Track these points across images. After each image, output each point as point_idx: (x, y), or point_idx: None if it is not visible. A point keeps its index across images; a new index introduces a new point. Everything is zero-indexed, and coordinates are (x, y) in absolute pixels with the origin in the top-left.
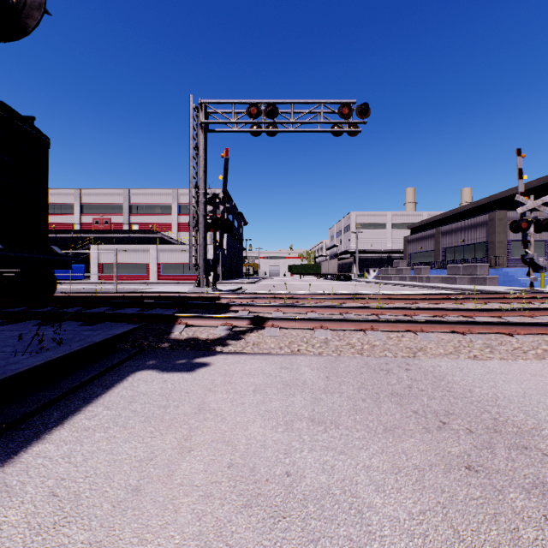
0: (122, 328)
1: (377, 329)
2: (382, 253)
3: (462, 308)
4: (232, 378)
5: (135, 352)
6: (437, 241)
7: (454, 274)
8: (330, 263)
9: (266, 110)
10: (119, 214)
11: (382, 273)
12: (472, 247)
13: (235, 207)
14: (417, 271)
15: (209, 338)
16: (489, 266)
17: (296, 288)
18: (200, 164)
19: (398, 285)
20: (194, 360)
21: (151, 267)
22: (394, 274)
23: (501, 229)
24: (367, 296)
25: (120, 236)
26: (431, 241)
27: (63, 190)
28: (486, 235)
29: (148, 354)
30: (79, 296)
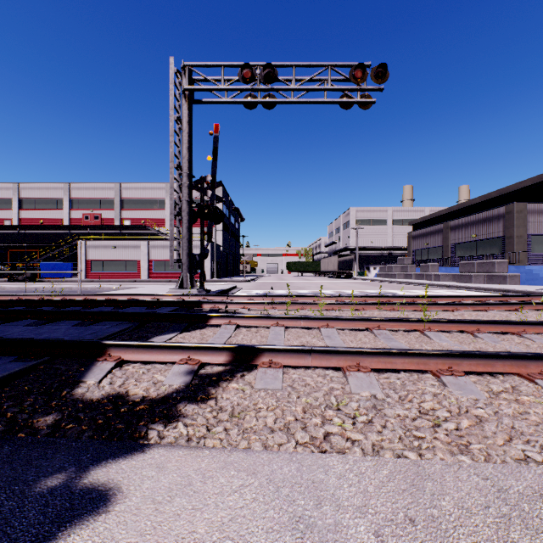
0: None
1: (461, 373)
2: (383, 249)
3: None
4: None
5: None
6: (446, 236)
7: (467, 272)
8: (329, 260)
9: (262, 73)
10: (110, 209)
11: (385, 271)
12: (485, 243)
13: (232, 203)
14: (424, 269)
15: (147, 396)
16: (508, 263)
17: (296, 286)
18: (183, 140)
19: (406, 284)
20: (85, 477)
21: (141, 264)
22: (398, 271)
23: (520, 223)
24: (387, 299)
25: (111, 232)
26: (439, 236)
27: (52, 184)
28: (503, 229)
29: (1, 446)
30: (18, 301)
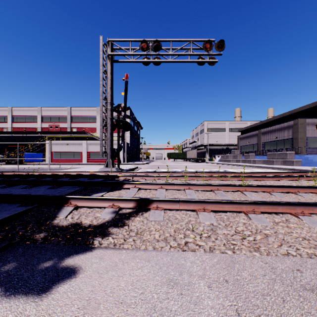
0: (6, 213)
1: (259, 212)
2: (223, 145)
3: (311, 186)
4: (94, 316)
5: (1, 247)
6: (259, 138)
7: (271, 158)
8: (192, 152)
9: (153, 45)
10: (64, 122)
11: (224, 158)
12: (282, 142)
13: (135, 118)
14: (247, 157)
15: (92, 224)
16: (295, 153)
17: (172, 167)
18: (108, 83)
19: (236, 165)
20: (63, 262)
21: (83, 154)
22: (232, 158)
23: (302, 130)
24: (224, 174)
25: (65, 135)
26: (255, 138)
27: (31, 107)
28: (292, 133)
29: (18, 248)
30: (15, 175)
